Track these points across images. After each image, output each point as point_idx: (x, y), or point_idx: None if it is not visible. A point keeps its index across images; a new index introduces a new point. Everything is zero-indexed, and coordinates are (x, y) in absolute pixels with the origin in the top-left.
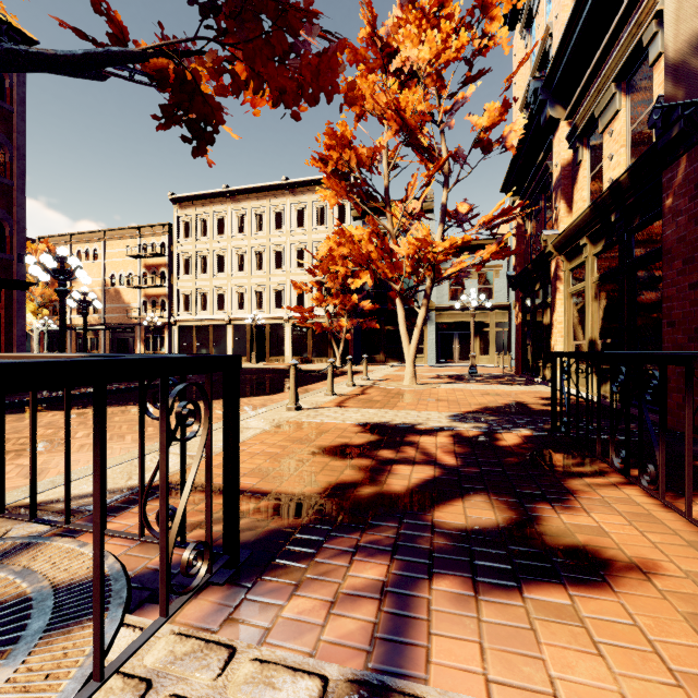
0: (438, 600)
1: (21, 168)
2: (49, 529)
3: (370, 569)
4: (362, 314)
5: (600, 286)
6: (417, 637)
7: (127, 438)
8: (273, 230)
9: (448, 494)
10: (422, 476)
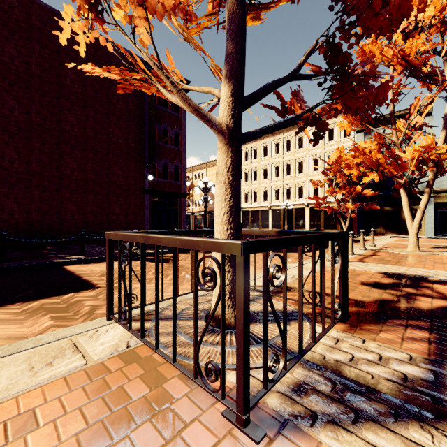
0: None
1: (184, 142)
2: (260, 294)
3: (417, 333)
4: (364, 199)
5: None
6: None
7: (250, 267)
8: (297, 149)
9: None
10: (440, 303)
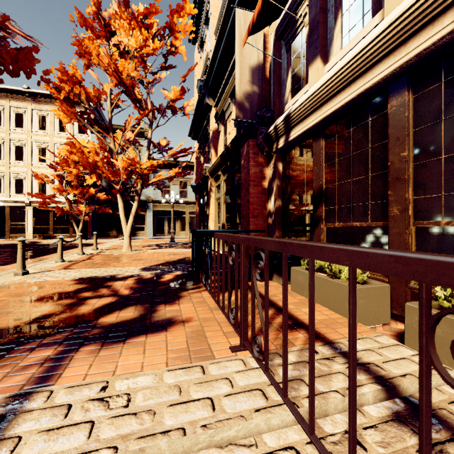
0: (81, 355)
1: None
2: None
3: (44, 352)
4: (99, 202)
5: (226, 196)
6: (59, 372)
7: None
8: (13, 127)
9: (115, 309)
10: (104, 302)
